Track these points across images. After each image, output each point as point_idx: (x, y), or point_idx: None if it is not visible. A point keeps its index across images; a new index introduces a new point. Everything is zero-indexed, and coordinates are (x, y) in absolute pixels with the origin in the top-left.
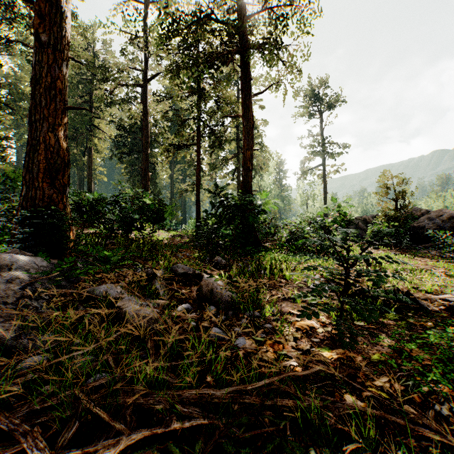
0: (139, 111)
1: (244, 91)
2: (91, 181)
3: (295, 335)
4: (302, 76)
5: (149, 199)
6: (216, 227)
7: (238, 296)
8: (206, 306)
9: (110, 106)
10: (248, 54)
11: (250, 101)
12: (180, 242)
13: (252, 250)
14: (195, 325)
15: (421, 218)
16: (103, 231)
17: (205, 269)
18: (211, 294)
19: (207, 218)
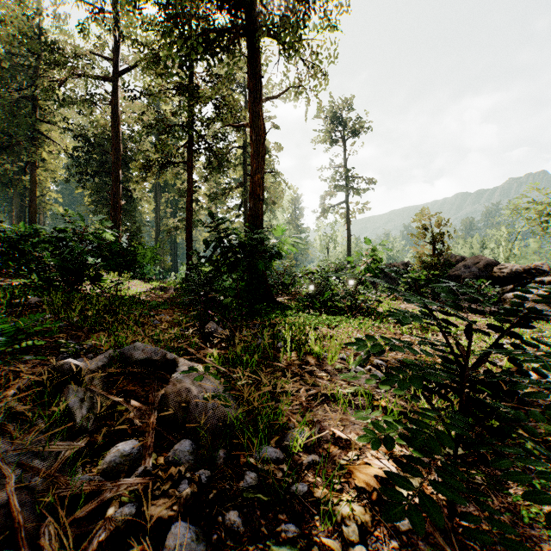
0: (107, 115)
1: (252, 92)
2: (34, 210)
3: (360, 518)
4: (326, 85)
5: (108, 235)
6: (211, 277)
7: (238, 418)
8: (174, 437)
9: (61, 104)
10: (258, 34)
11: (261, 107)
12: (161, 297)
13: (263, 309)
14: (133, 513)
15: (457, 265)
16: (37, 283)
17: (187, 348)
18: (184, 411)
19: (199, 264)
